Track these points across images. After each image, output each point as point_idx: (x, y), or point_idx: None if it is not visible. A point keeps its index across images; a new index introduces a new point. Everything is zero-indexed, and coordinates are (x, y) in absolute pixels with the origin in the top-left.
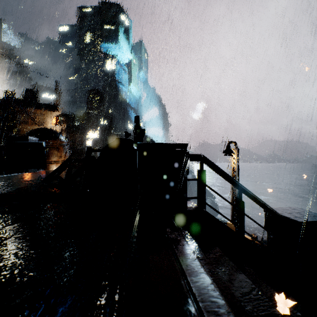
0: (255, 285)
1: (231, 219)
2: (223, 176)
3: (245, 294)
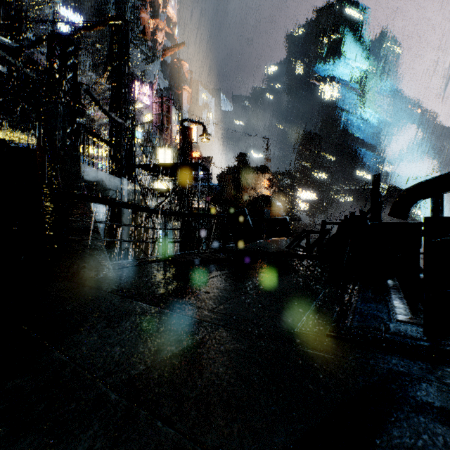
0: None
1: None
2: None
3: None
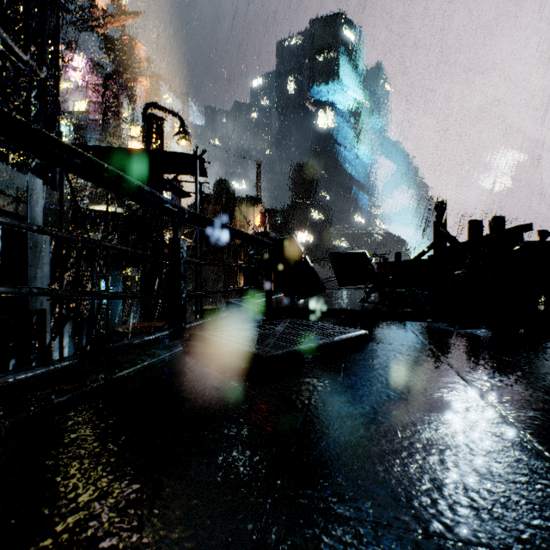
0: None
1: None
2: None
3: None
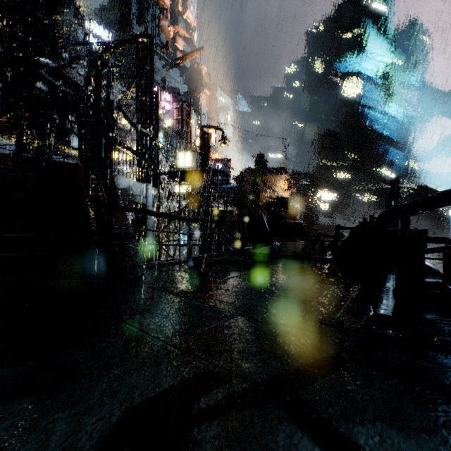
0: None
1: None
2: None
3: None
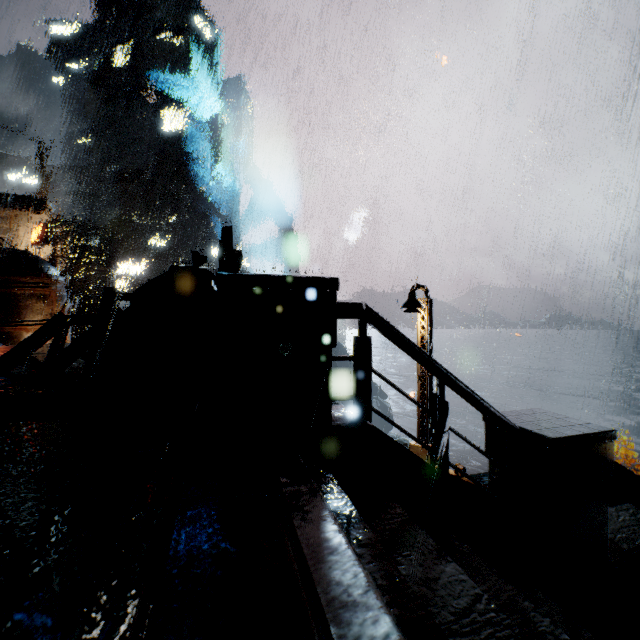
0: (475, 580)
1: (418, 437)
2: (408, 350)
3: (462, 615)
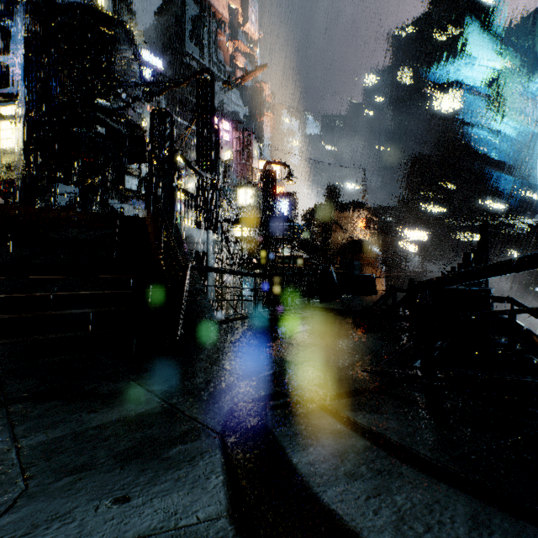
0: None
1: None
2: None
3: None
